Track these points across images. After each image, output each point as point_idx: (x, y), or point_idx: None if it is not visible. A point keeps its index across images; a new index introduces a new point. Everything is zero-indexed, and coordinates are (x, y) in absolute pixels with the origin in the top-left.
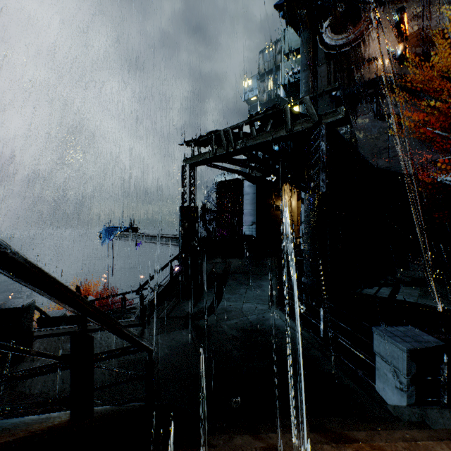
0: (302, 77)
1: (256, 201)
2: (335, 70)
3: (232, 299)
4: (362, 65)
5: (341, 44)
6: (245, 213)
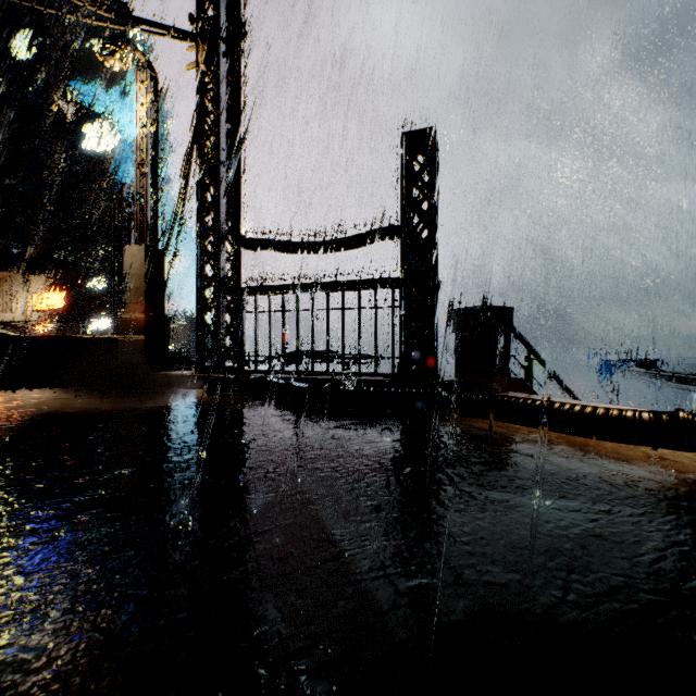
0: None
1: None
2: None
3: None
4: None
5: None
6: None
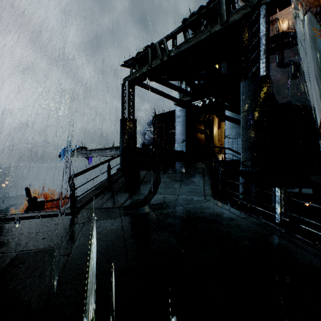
0: None
1: (185, 122)
2: None
3: (166, 192)
4: None
5: None
6: (177, 133)
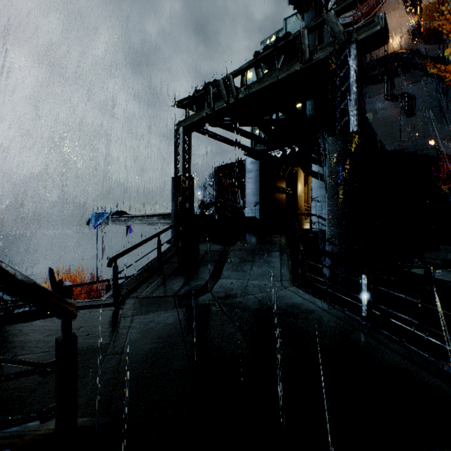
0: None
1: (259, 179)
2: None
3: (233, 276)
4: None
5: (348, 22)
6: (247, 194)
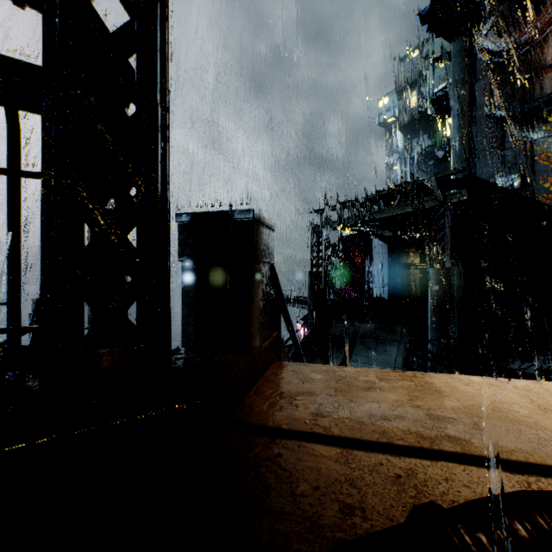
0: (454, 97)
1: (387, 261)
2: (500, 83)
3: (359, 360)
4: (542, 71)
5: (510, 49)
6: (376, 274)
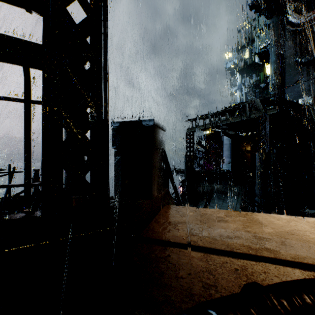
0: (271, 52)
1: (231, 148)
2: (300, 42)
3: (214, 206)
4: None
5: (306, 21)
6: (224, 156)
